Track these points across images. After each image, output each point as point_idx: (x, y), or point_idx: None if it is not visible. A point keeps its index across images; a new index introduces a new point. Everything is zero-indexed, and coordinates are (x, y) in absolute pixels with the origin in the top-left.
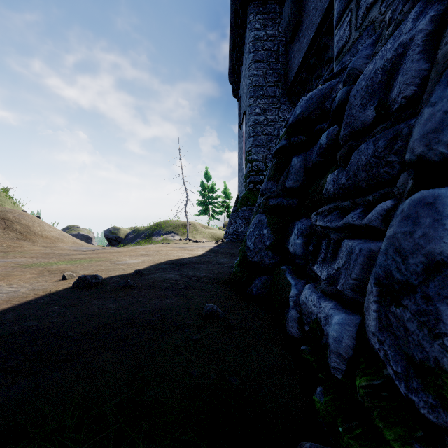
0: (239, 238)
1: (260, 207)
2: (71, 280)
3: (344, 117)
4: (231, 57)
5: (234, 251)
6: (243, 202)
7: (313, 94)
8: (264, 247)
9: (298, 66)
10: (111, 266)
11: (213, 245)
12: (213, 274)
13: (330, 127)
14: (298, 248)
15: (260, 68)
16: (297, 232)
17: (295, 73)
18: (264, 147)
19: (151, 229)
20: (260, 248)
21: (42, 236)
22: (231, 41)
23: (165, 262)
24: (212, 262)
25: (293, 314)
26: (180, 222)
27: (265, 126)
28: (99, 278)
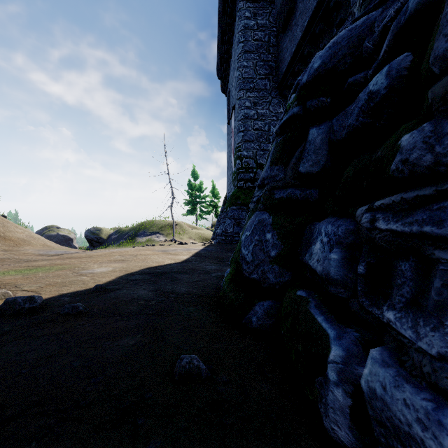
0: (227, 239)
1: (260, 202)
2: (3, 301)
3: (447, 16)
4: (219, 50)
5: (222, 255)
6: (232, 201)
7: (340, 37)
8: (268, 259)
9: (291, 56)
10: (71, 277)
11: (200, 247)
12: (197, 288)
13: (379, 70)
14: (333, 267)
15: (250, 59)
16: (326, 239)
17: (287, 64)
18: (254, 143)
19: (135, 230)
20: (262, 259)
21: (4, 238)
22: (219, 33)
23: (140, 270)
24: (197, 271)
25: (339, 398)
26: (166, 222)
27: (255, 120)
28: (37, 301)
